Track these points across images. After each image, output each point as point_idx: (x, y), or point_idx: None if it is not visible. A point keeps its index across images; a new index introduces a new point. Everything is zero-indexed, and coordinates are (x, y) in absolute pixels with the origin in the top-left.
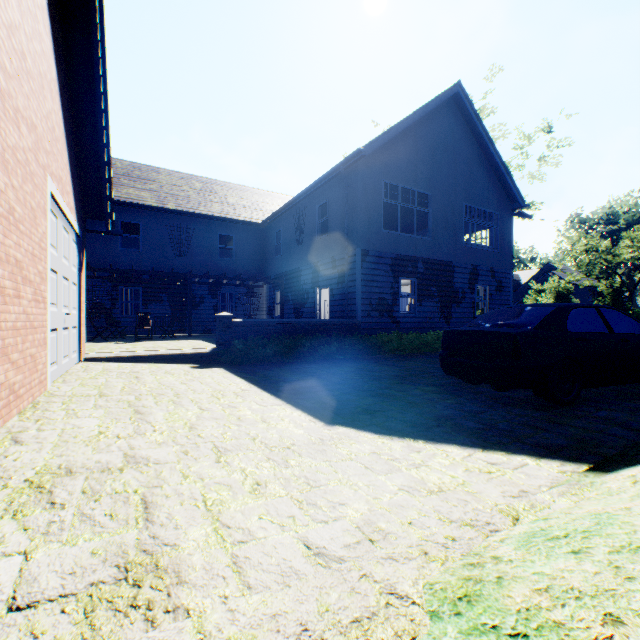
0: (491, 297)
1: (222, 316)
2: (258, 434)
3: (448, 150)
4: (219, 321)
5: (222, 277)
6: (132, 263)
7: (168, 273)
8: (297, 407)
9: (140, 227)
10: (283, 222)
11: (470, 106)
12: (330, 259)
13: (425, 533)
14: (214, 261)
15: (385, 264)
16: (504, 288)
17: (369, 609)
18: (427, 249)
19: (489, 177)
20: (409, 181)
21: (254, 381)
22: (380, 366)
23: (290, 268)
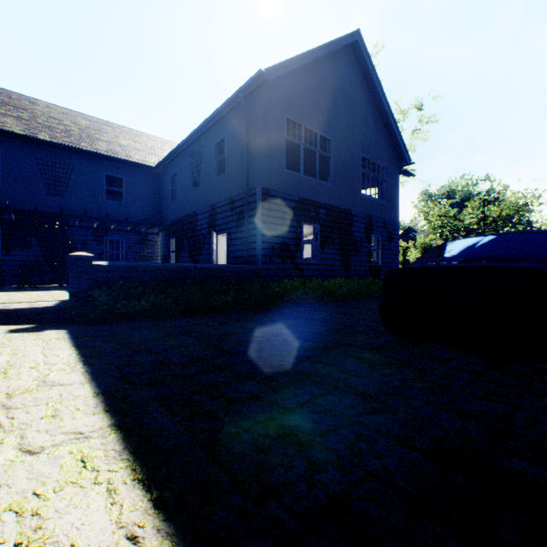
0: (383, 247)
1: (75, 256)
2: None
3: (347, 99)
4: (70, 263)
5: (105, 219)
6: None
7: (30, 210)
8: (127, 441)
9: None
10: (179, 164)
11: (368, 58)
12: (228, 200)
13: None
14: (100, 204)
15: (288, 206)
16: (393, 239)
17: None
18: (329, 195)
19: (382, 133)
20: (312, 122)
21: (94, 354)
22: (287, 319)
23: (186, 213)
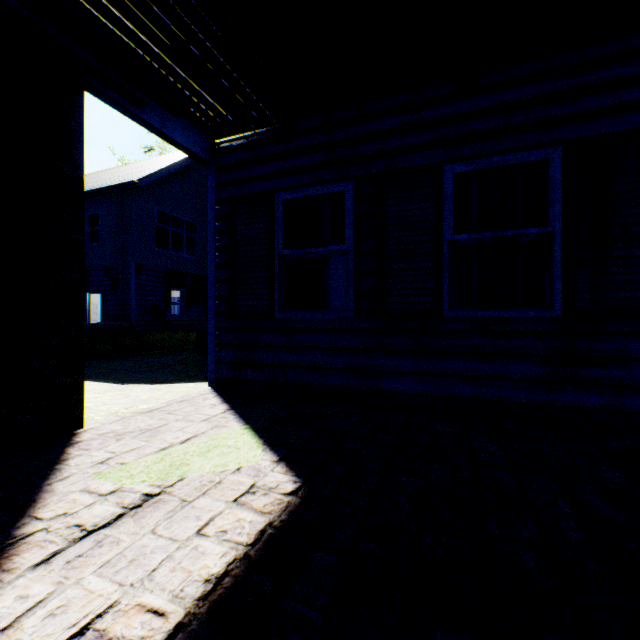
0: None
1: None
2: None
3: None
4: None
5: None
6: None
7: None
8: (96, 381)
9: None
10: None
11: None
12: (103, 267)
13: (172, 396)
14: None
15: (159, 277)
16: None
17: (153, 403)
18: (195, 267)
19: None
20: (180, 211)
21: None
22: (154, 358)
23: None
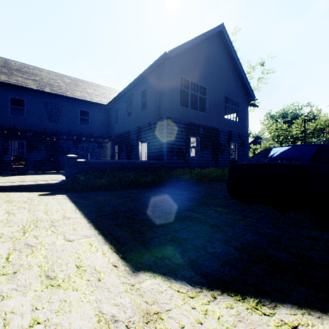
0: (238, 149)
1: (69, 157)
2: (6, 325)
3: (216, 63)
4: (66, 160)
5: (80, 135)
6: (19, 125)
7: (41, 131)
8: (106, 239)
9: (25, 102)
10: (120, 103)
11: (228, 39)
12: (147, 124)
13: None
14: (77, 126)
15: (181, 127)
16: (245, 145)
17: None
18: (205, 120)
19: (237, 82)
20: (195, 78)
21: (83, 206)
22: (180, 190)
23: (124, 131)
